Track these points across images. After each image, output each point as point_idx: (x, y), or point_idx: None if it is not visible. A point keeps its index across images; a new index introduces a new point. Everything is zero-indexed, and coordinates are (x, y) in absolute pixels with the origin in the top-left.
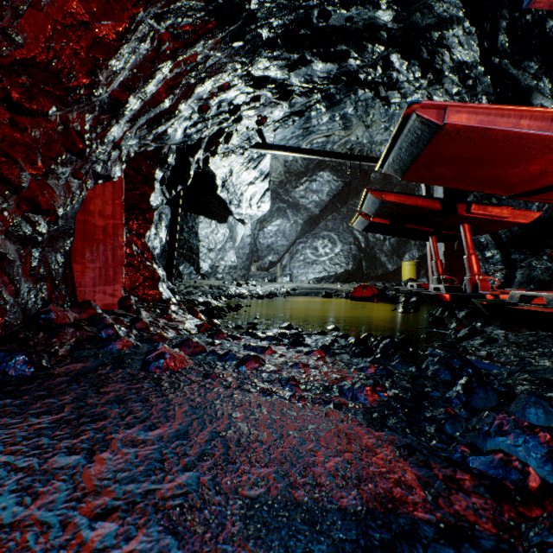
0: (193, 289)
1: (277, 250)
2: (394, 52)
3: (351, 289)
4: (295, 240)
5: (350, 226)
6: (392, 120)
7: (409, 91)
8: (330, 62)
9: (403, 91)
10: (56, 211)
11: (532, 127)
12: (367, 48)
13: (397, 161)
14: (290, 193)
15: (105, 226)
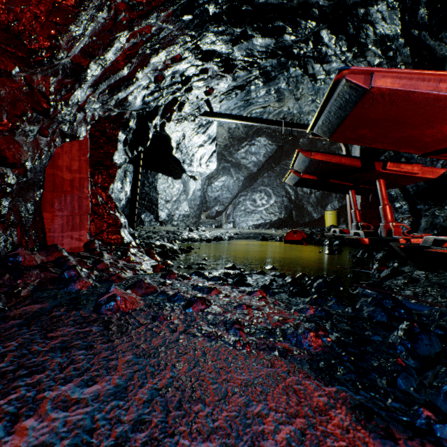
0: (153, 233)
1: (223, 201)
2: (324, 28)
3: (283, 233)
4: (238, 193)
5: (282, 182)
6: (318, 94)
7: (332, 69)
8: (268, 37)
9: (328, 69)
10: (22, 164)
11: None
12: (301, 24)
13: (326, 123)
14: (233, 154)
15: (72, 180)
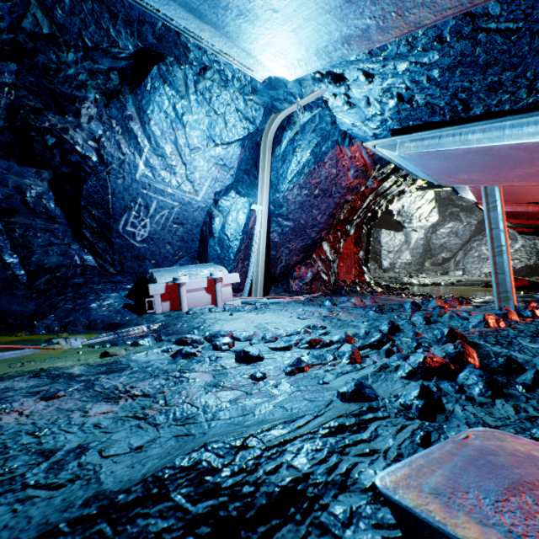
0: (378, 278)
1: (450, 248)
2: None
3: None
4: (469, 238)
5: None
6: None
7: None
8: None
9: None
10: (341, 253)
11: (534, 209)
12: None
13: None
14: (463, 198)
15: (347, 253)
